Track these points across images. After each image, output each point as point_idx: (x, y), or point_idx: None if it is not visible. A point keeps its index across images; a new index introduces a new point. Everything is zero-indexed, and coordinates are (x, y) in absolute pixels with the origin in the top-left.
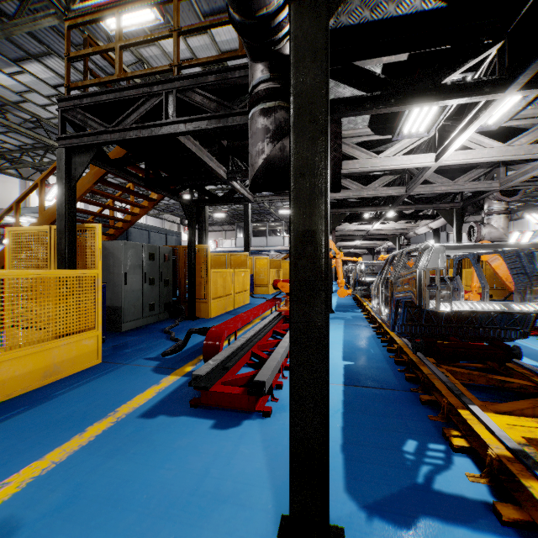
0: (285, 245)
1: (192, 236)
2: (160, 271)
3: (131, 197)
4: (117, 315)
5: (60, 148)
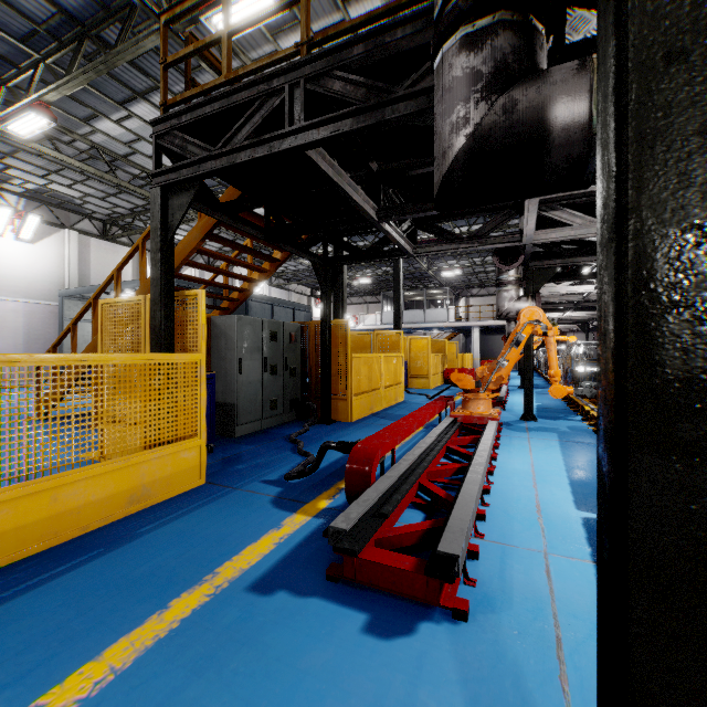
0: (450, 321)
1: (326, 308)
2: (284, 355)
3: (249, 258)
4: (230, 415)
5: (154, 188)
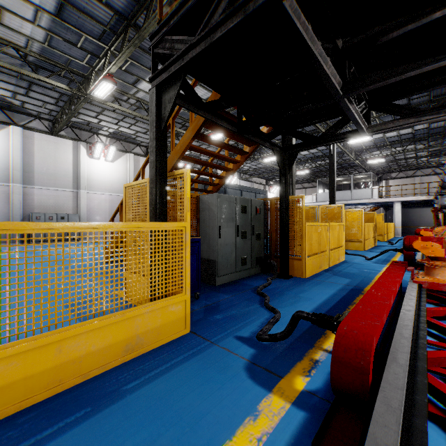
0: (373, 198)
1: (284, 186)
2: (251, 224)
3: (226, 154)
4: (212, 268)
5: (151, 89)
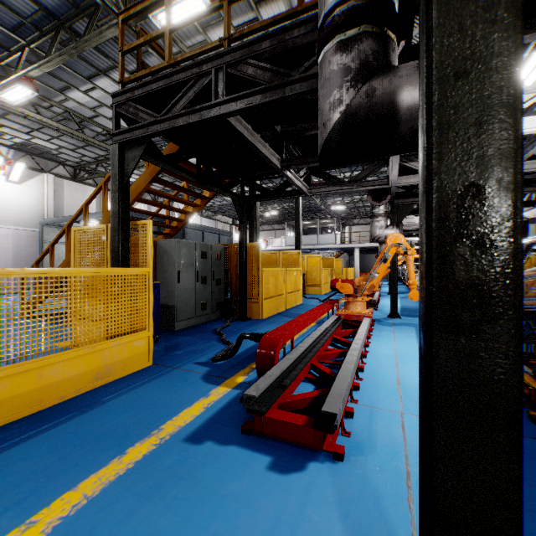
0: (337, 243)
1: (243, 233)
2: (211, 269)
3: (185, 196)
4: (170, 314)
5: (114, 144)
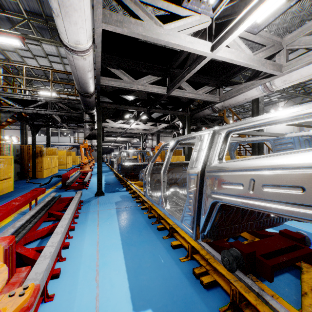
0: (71, 142)
1: (34, 141)
2: (15, 157)
3: None
4: None
5: None
